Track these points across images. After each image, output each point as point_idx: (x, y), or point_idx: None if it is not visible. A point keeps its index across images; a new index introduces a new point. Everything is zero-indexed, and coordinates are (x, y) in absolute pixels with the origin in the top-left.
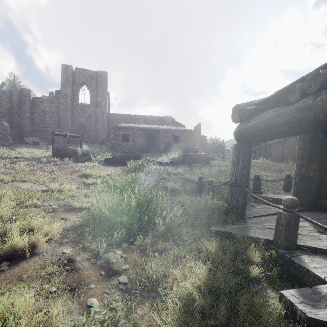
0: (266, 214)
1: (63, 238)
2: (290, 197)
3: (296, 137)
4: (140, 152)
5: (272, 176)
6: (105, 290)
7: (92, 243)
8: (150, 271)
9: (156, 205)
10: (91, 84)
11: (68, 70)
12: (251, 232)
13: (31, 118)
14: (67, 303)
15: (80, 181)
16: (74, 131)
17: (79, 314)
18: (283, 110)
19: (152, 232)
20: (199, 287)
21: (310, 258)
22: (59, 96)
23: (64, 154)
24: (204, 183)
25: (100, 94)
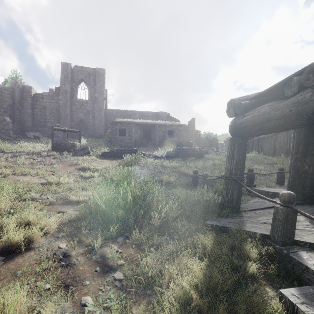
0: (261, 208)
1: (59, 232)
2: (288, 192)
3: (288, 131)
4: (136, 146)
5: (264, 169)
6: (100, 287)
7: (88, 238)
8: (146, 267)
9: (152, 199)
10: (89, 81)
11: (67, 67)
12: (246, 227)
13: (32, 114)
14: (60, 301)
15: (78, 174)
16: (73, 125)
17: (73, 313)
18: (279, 104)
19: (147, 225)
20: (196, 285)
21: (308, 255)
22: (59, 92)
23: (63, 148)
24: (199, 177)
25: (98, 91)
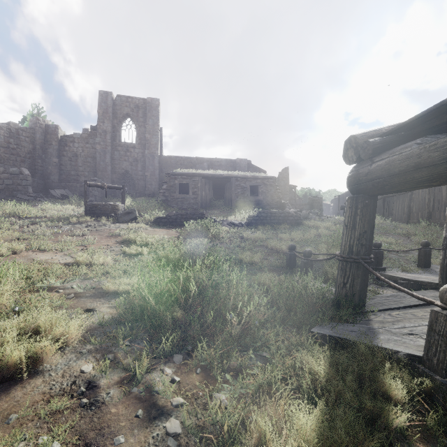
0: (399, 307)
1: (84, 344)
2: None
3: None
4: (204, 208)
5: (396, 243)
6: None
7: (128, 354)
8: (218, 413)
9: (227, 292)
10: (138, 116)
11: (107, 98)
12: (380, 340)
13: (59, 164)
14: None
15: (119, 249)
16: (115, 180)
17: None
18: (438, 140)
19: (220, 333)
20: None
21: None
22: (95, 133)
23: (100, 212)
24: (297, 255)
25: (149, 130)
